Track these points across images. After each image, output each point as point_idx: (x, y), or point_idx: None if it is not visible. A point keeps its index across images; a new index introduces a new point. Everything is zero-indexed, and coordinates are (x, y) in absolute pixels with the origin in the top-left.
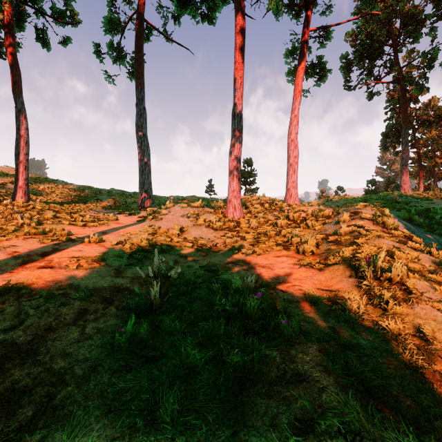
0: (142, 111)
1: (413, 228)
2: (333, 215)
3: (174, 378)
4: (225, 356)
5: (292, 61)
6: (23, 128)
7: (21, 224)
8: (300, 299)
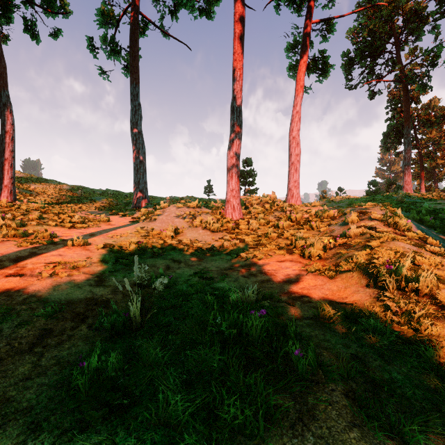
0: (137, 107)
1: (425, 229)
2: (339, 215)
3: (145, 444)
4: (218, 407)
5: (293, 56)
6: (8, 123)
7: (2, 225)
8: (311, 314)
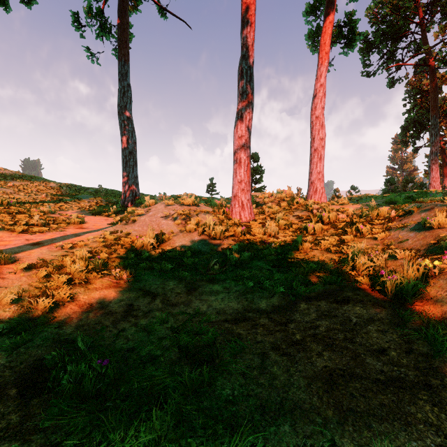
0: (126, 88)
1: None
2: (398, 215)
3: None
4: None
5: (314, 21)
6: None
7: None
8: None
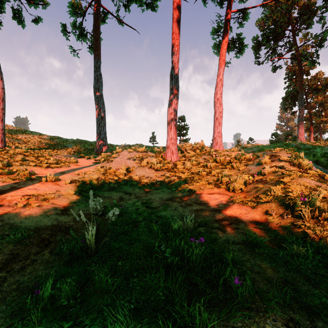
0: (99, 76)
1: (321, 168)
2: (254, 158)
3: None
4: None
5: (217, 37)
6: None
7: None
8: (240, 240)
